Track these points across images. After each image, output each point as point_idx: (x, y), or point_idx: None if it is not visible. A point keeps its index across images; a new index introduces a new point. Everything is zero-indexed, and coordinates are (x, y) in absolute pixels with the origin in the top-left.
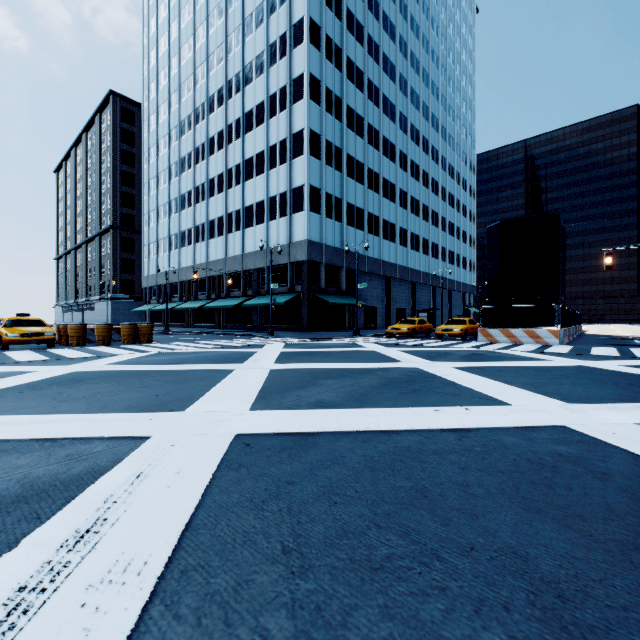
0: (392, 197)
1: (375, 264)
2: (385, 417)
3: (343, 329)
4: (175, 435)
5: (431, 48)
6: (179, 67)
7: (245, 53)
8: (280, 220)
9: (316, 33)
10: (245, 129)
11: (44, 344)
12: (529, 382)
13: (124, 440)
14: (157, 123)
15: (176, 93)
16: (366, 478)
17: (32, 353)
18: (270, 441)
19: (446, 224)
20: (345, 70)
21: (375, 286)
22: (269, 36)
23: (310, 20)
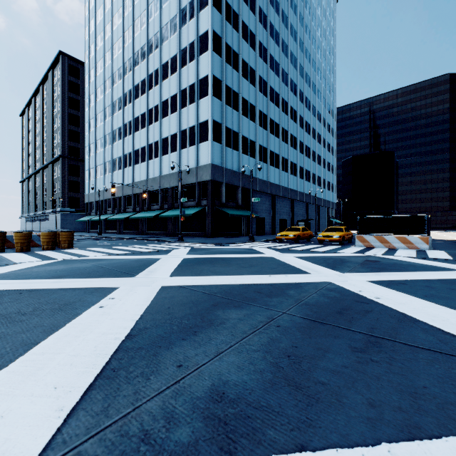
0: (277, 134)
1: (264, 185)
2: None
3: (239, 235)
4: None
5: (305, 23)
6: (112, 31)
7: (162, 17)
8: (189, 148)
9: None
10: (162, 77)
11: None
12: None
13: None
14: (95, 76)
15: (109, 52)
16: None
17: None
18: None
19: (316, 156)
20: (241, 31)
21: (264, 202)
22: (181, 2)
23: None
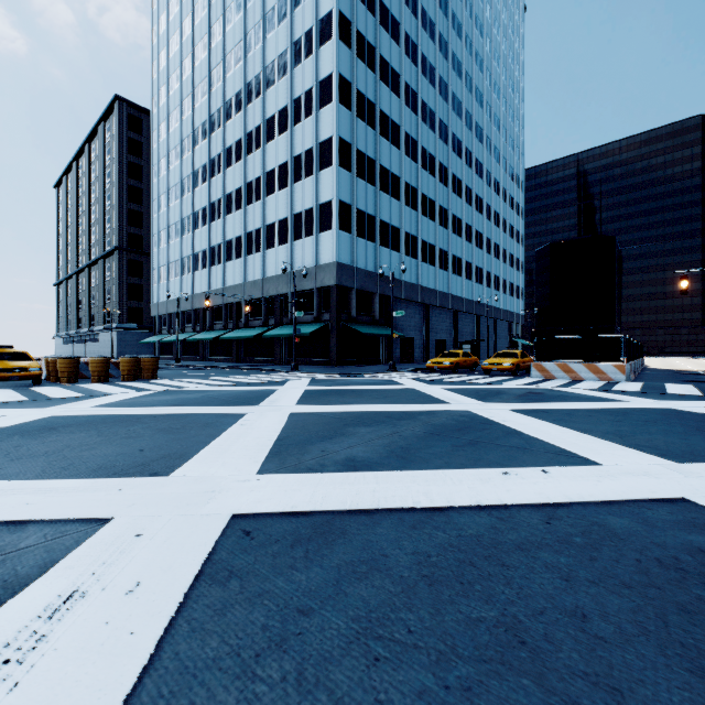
0: (431, 215)
1: (412, 290)
2: (439, 485)
3: (377, 363)
4: (147, 516)
5: (475, 49)
6: (192, 69)
7: (266, 52)
8: (305, 240)
9: (346, 29)
10: (266, 137)
11: (31, 381)
12: (610, 430)
13: (72, 525)
14: (168, 132)
15: (189, 98)
16: (423, 600)
17: (10, 392)
18: (280, 526)
19: (491, 246)
20: (379, 71)
21: (412, 315)
22: (293, 32)
23: (339, 14)
